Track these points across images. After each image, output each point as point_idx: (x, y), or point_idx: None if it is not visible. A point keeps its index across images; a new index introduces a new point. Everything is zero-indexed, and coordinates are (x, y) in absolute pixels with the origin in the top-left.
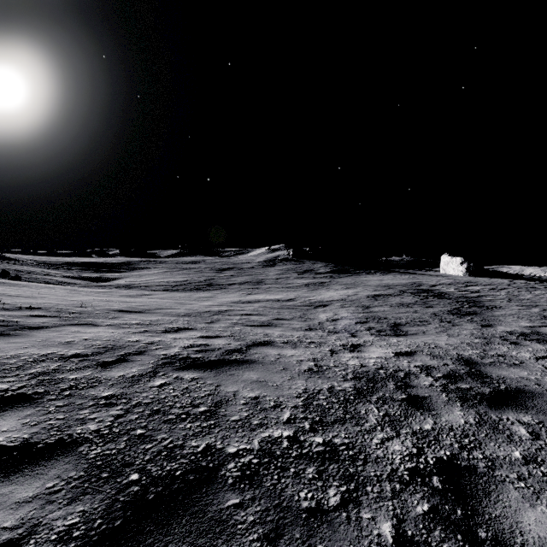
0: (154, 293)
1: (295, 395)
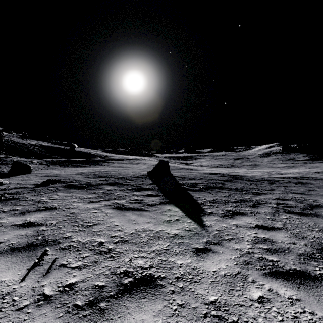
0: (212, 168)
1: (254, 179)
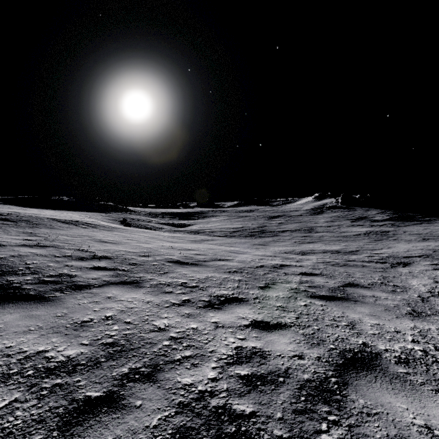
0: (214, 239)
1: None
